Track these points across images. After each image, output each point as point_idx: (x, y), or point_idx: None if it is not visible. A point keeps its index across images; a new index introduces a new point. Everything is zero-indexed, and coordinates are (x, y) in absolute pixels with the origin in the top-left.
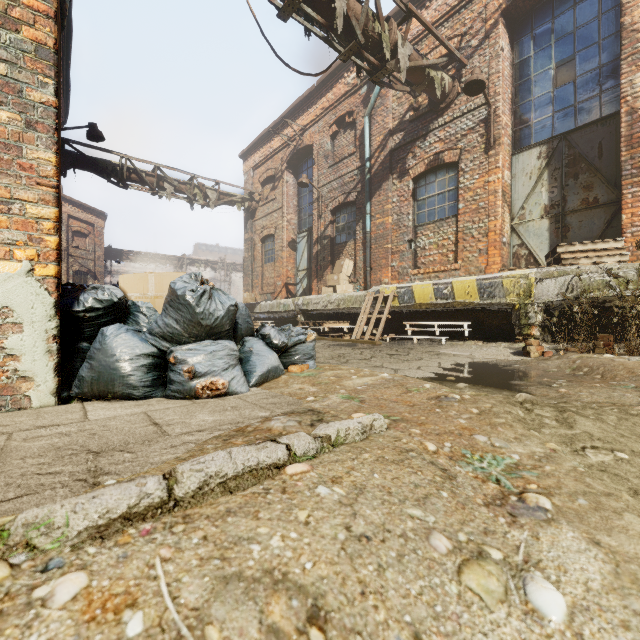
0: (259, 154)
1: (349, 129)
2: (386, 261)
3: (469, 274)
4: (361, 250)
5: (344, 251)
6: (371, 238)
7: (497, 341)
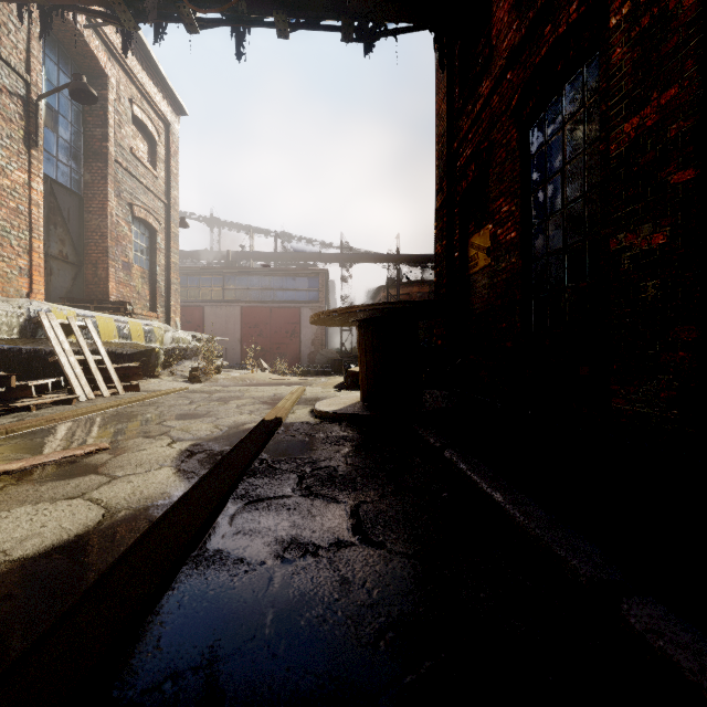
0: None
1: None
2: None
3: (9, 297)
4: None
5: None
6: None
7: None
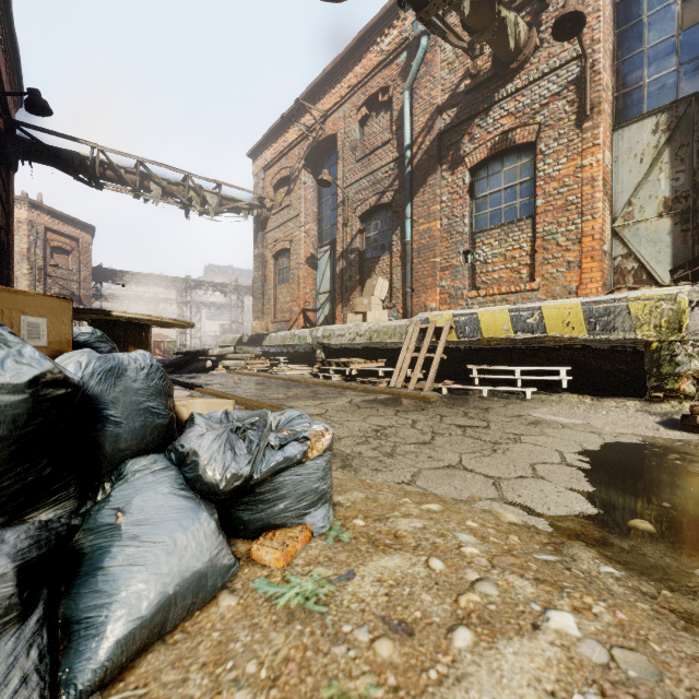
0: (271, 151)
1: (383, 111)
2: (433, 280)
3: (552, 296)
4: (399, 266)
5: (376, 268)
6: (412, 250)
7: (609, 395)
